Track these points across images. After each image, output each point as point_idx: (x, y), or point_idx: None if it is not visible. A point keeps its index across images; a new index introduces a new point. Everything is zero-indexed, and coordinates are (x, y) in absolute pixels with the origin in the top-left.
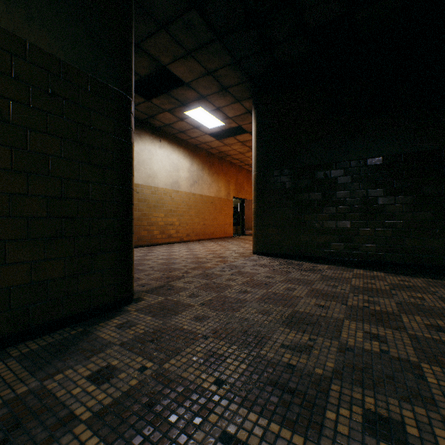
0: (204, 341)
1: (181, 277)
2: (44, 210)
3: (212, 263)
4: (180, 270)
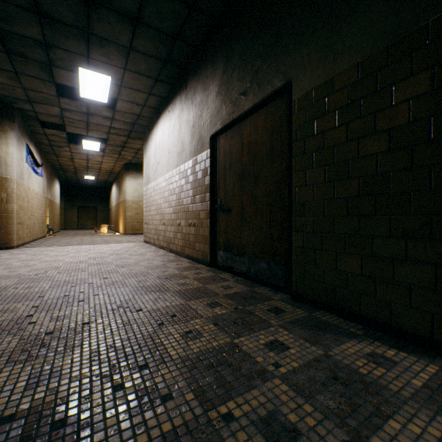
0: (335, 436)
1: None
2: (345, 210)
3: None
4: None
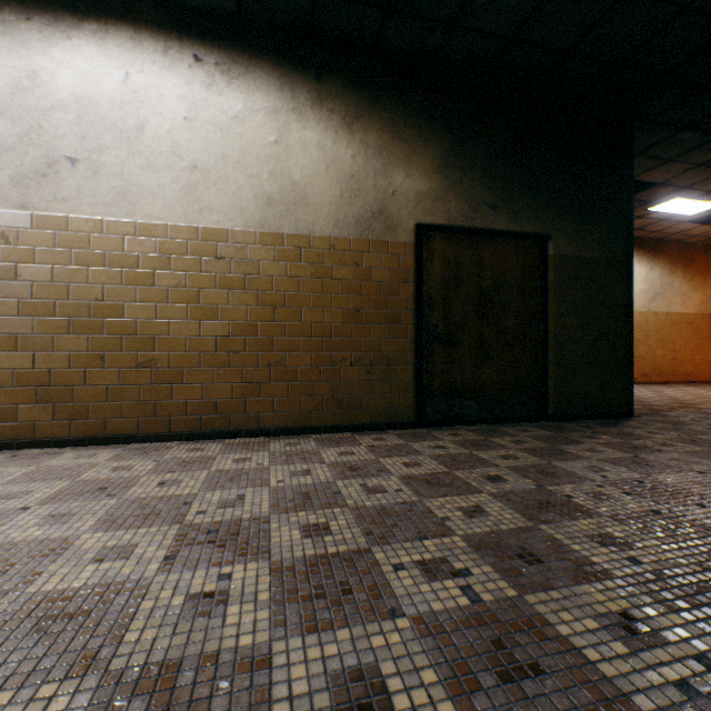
0: None
1: (669, 411)
2: (588, 349)
3: (705, 405)
4: (661, 407)
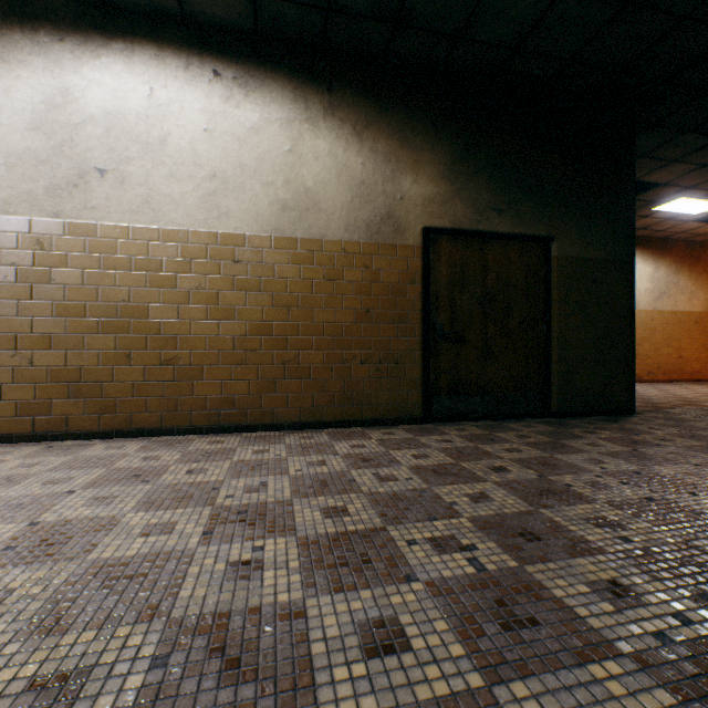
0: None
1: (671, 408)
2: (591, 347)
3: None
4: (664, 404)
